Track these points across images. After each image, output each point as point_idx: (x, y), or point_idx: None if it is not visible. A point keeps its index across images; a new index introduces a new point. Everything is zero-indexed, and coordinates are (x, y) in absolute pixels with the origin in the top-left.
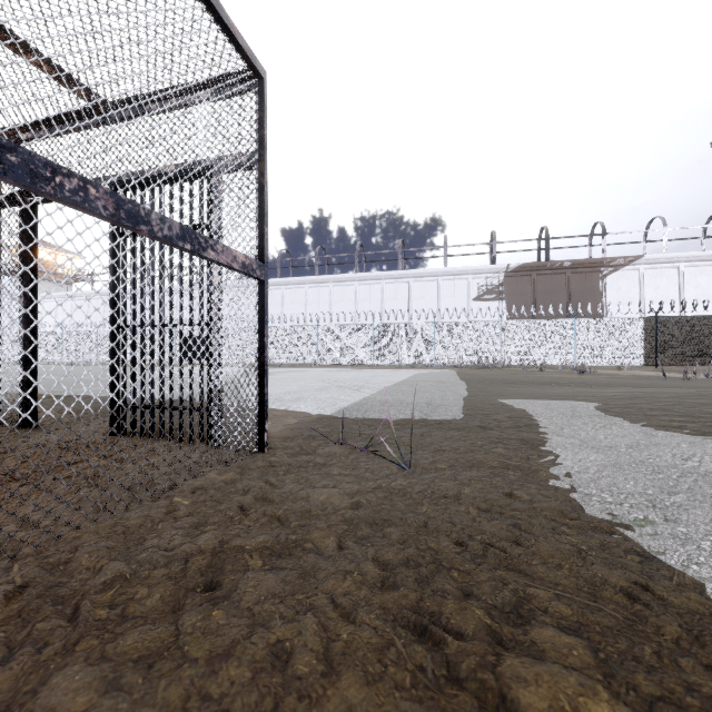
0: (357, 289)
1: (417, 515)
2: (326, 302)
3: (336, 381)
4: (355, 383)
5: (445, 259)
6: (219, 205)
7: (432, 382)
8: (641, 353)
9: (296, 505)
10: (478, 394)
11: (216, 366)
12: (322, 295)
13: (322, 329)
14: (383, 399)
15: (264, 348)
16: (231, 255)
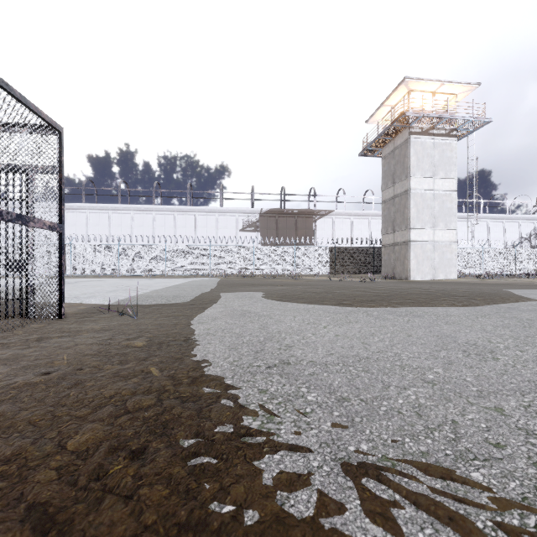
0: (155, 217)
1: (127, 327)
2: (128, 225)
3: (126, 286)
4: (140, 287)
5: (221, 201)
6: (34, 190)
7: (194, 285)
8: (328, 267)
9: (76, 329)
10: (215, 291)
11: (31, 275)
12: (124, 220)
13: (122, 248)
14: (149, 295)
15: (62, 266)
16: (43, 223)
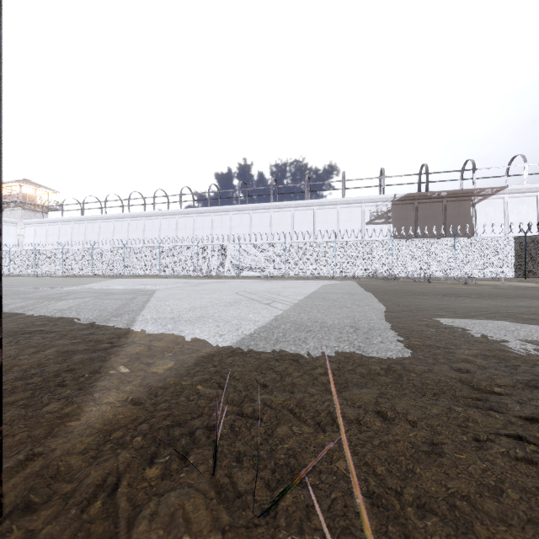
0: (272, 215)
1: None
2: (247, 225)
3: (250, 292)
4: (267, 295)
5: (343, 191)
6: None
7: (342, 294)
8: (512, 266)
9: None
10: (397, 309)
11: None
12: (243, 220)
13: (242, 247)
14: (297, 320)
15: None
16: None
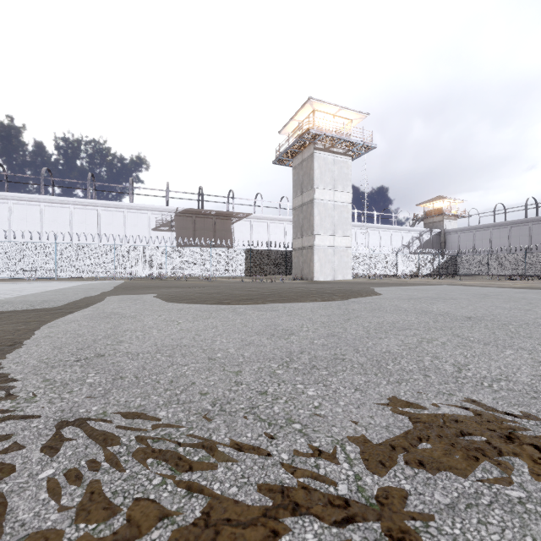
0: (43, 210)
1: None
2: (4, 217)
3: None
4: (5, 292)
5: (130, 196)
6: None
7: (82, 289)
8: (244, 269)
9: None
10: (104, 294)
11: None
12: None
13: None
14: (10, 300)
15: None
16: None
